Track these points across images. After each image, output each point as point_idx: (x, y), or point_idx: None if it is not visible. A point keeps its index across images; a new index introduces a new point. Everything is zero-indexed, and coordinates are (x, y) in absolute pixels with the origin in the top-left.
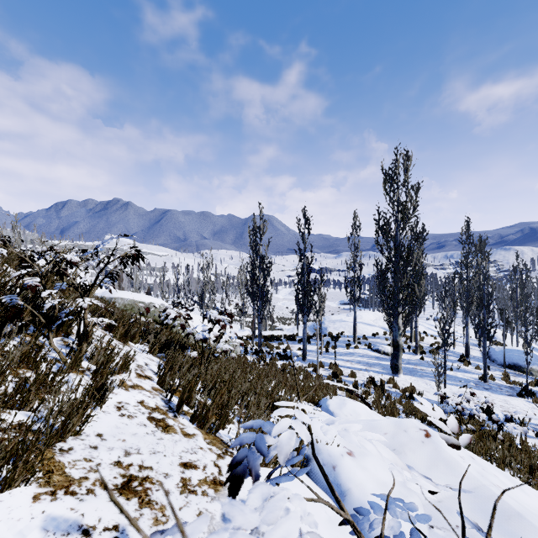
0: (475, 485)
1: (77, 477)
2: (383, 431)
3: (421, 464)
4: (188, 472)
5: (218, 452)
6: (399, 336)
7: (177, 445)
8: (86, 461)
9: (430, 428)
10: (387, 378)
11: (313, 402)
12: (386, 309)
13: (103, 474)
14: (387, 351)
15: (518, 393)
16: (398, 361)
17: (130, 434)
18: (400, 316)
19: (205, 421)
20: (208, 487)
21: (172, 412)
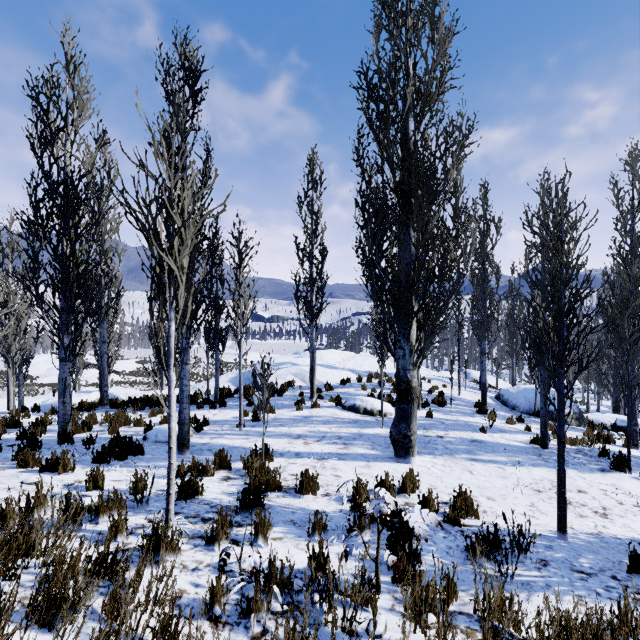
0: None
1: None
2: None
3: None
4: None
5: None
6: (413, 368)
7: None
8: None
9: None
10: (392, 473)
11: None
12: (382, 310)
13: None
14: (370, 408)
15: (613, 464)
16: (411, 425)
17: None
18: (414, 322)
19: None
20: None
21: None
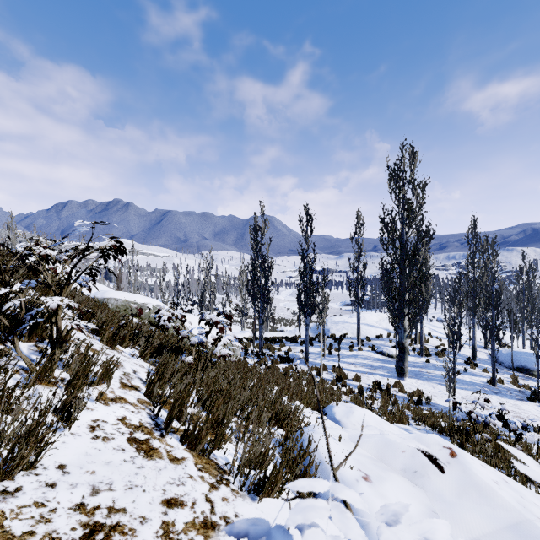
0: (517, 519)
1: (19, 533)
2: (401, 448)
3: (449, 490)
4: (172, 513)
5: (211, 481)
6: (405, 338)
7: (161, 475)
8: (36, 506)
9: (442, 436)
10: (393, 382)
11: (317, 409)
12: (391, 310)
13: (57, 525)
14: (391, 354)
15: (528, 398)
16: (404, 363)
17: (103, 462)
18: (406, 317)
19: (197, 441)
20: (196, 532)
21: (159, 430)
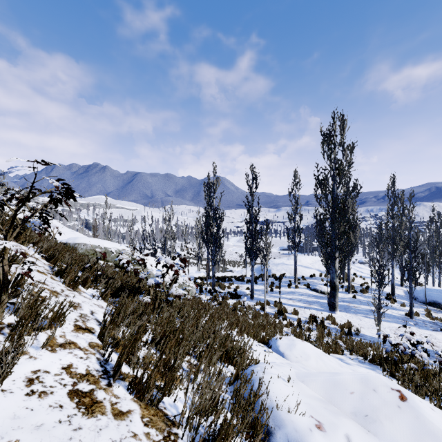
0: None
1: None
2: (349, 390)
3: (404, 439)
4: None
5: (157, 438)
6: (336, 278)
7: (100, 437)
8: None
9: (373, 365)
10: (326, 315)
11: (263, 342)
12: (324, 254)
13: None
14: (323, 290)
15: (441, 328)
16: (335, 299)
17: (32, 427)
18: (337, 260)
19: (145, 390)
20: None
21: (107, 378)
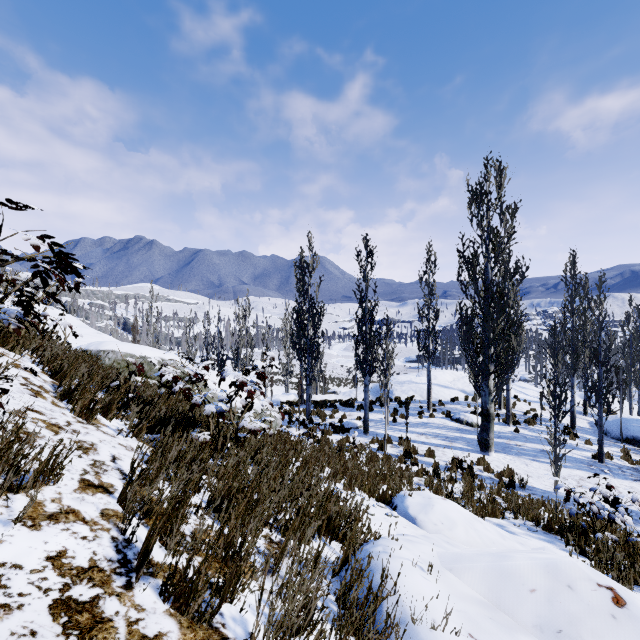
0: None
1: None
2: (528, 585)
3: None
4: None
5: None
6: (490, 403)
7: None
8: None
9: (549, 535)
10: (475, 458)
11: (383, 500)
12: (472, 368)
13: None
14: (471, 421)
15: None
16: (489, 434)
17: None
18: (491, 376)
19: (189, 596)
20: None
21: (125, 573)
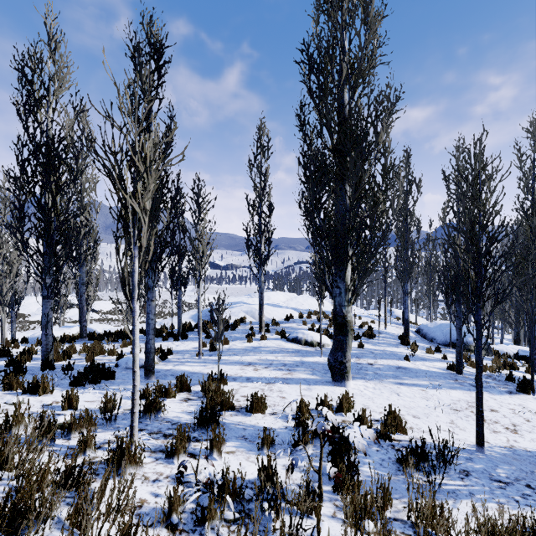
0: None
1: None
2: None
3: None
4: None
5: None
6: (348, 305)
7: None
8: None
9: None
10: (330, 395)
11: None
12: (321, 255)
13: None
14: (310, 340)
15: (518, 387)
16: (346, 354)
17: None
18: (349, 264)
19: None
20: None
21: None
